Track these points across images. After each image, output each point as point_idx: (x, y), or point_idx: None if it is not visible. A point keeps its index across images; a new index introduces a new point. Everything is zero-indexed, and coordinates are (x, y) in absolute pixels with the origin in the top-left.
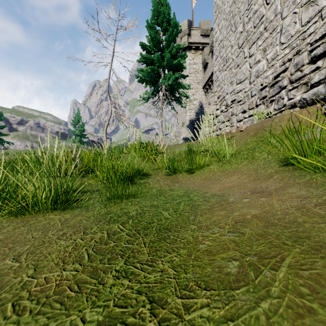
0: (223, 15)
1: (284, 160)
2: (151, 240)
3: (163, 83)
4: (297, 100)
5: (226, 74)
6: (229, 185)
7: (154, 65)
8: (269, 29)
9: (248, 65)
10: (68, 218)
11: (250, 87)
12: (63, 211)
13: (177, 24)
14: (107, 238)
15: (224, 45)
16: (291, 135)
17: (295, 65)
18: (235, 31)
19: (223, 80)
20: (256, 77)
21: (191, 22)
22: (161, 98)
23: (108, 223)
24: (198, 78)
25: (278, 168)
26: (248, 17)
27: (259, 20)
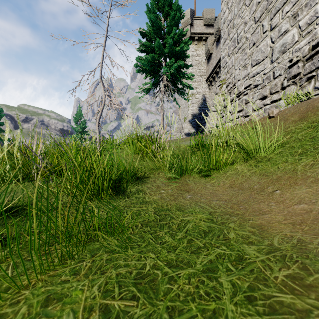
0: None
1: None
2: None
3: (165, 72)
4: None
5: (238, 57)
6: (307, 209)
7: (155, 53)
8: None
9: (269, 41)
10: None
11: (273, 66)
12: None
13: (179, 7)
14: None
15: (235, 24)
16: None
17: None
18: (250, 4)
19: (233, 64)
20: (282, 53)
21: (193, 11)
22: (162, 89)
23: None
24: (201, 70)
25: None
26: None
27: None
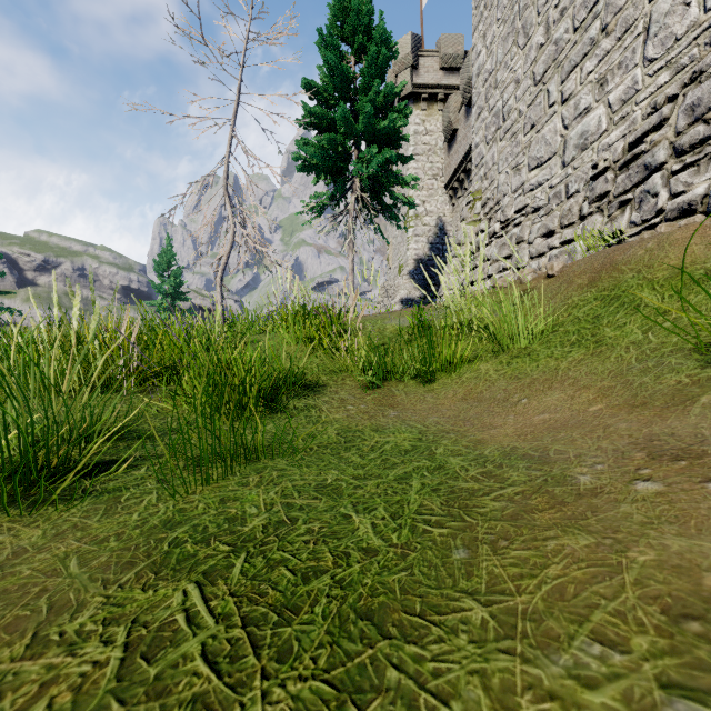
0: (497, 11)
1: (710, 347)
2: (299, 695)
3: (357, 173)
4: (698, 195)
5: (504, 149)
6: (547, 419)
7: (336, 132)
8: (614, 30)
9: (560, 123)
10: (27, 545)
11: (565, 174)
12: (30, 512)
13: (387, 37)
14: (113, 678)
15: (499, 80)
16: (704, 281)
17: (688, 110)
18: (526, 45)
19: (496, 162)
20: (581, 150)
21: (419, 38)
22: (352, 208)
23: (154, 575)
24: (436, 164)
25: (701, 371)
26: (559, 8)
27: (587, 10)
